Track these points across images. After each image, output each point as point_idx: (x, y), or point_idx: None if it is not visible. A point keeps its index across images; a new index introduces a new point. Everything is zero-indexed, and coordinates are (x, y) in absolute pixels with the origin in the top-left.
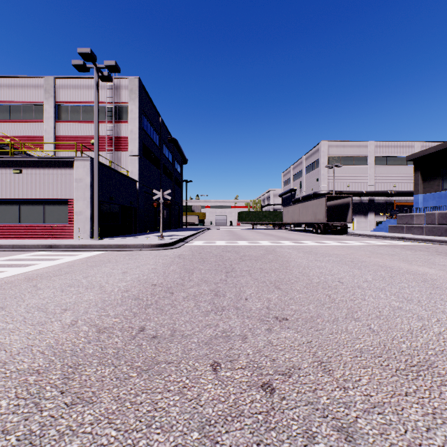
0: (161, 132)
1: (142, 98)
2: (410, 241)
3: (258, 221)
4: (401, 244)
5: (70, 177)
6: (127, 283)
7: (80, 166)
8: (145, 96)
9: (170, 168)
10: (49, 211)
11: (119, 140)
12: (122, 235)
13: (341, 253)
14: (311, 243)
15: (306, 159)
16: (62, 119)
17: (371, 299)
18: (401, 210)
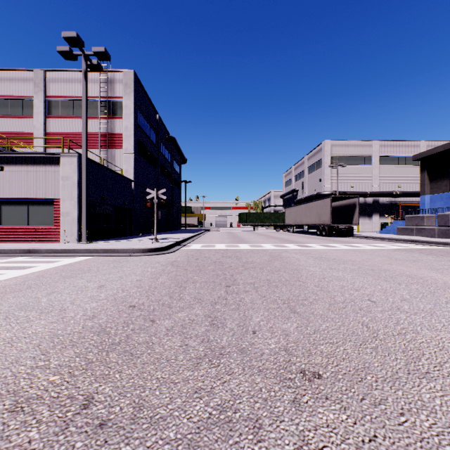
0: (159, 130)
1: (138, 93)
2: (424, 244)
3: (259, 222)
4: (416, 247)
5: (56, 175)
6: (98, 304)
7: (67, 163)
8: (141, 91)
9: (168, 168)
10: (34, 212)
11: (113, 137)
12: (115, 237)
13: (356, 258)
14: (319, 246)
15: (308, 159)
16: (52, 114)
17: (427, 333)
18: (406, 211)
